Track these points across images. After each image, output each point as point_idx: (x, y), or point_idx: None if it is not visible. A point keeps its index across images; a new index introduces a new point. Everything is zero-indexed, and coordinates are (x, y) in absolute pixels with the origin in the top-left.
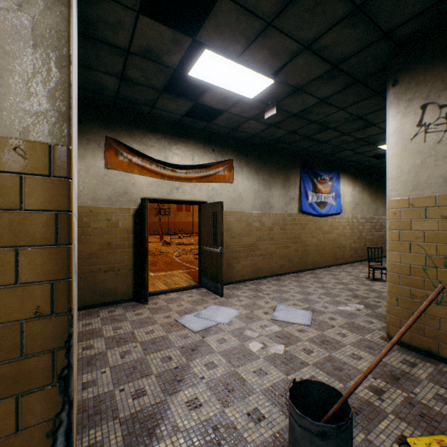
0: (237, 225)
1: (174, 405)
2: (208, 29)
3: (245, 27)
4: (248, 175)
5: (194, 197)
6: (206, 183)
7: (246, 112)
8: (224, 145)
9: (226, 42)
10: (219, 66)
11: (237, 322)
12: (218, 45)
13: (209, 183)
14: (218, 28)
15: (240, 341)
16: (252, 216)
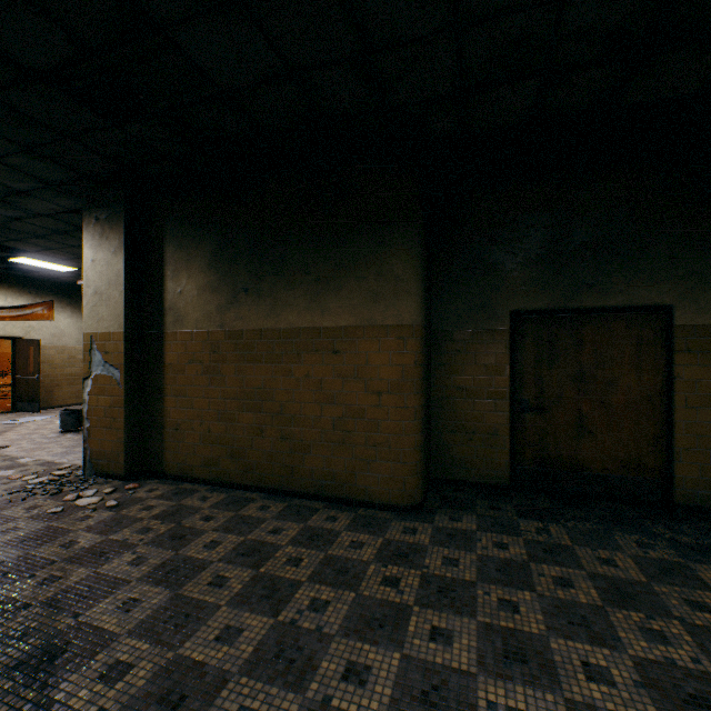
0: (59, 357)
1: (7, 434)
2: (26, 255)
3: (51, 258)
4: (72, 314)
5: (9, 333)
6: (23, 321)
7: (63, 274)
8: (44, 288)
9: (39, 258)
10: (35, 261)
11: (51, 419)
12: (33, 258)
13: (27, 321)
14: (33, 256)
15: (51, 422)
16: (77, 349)
